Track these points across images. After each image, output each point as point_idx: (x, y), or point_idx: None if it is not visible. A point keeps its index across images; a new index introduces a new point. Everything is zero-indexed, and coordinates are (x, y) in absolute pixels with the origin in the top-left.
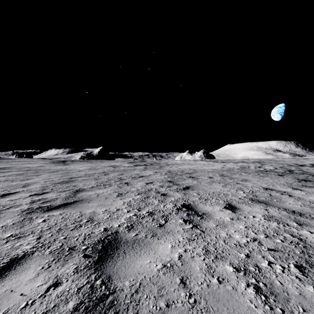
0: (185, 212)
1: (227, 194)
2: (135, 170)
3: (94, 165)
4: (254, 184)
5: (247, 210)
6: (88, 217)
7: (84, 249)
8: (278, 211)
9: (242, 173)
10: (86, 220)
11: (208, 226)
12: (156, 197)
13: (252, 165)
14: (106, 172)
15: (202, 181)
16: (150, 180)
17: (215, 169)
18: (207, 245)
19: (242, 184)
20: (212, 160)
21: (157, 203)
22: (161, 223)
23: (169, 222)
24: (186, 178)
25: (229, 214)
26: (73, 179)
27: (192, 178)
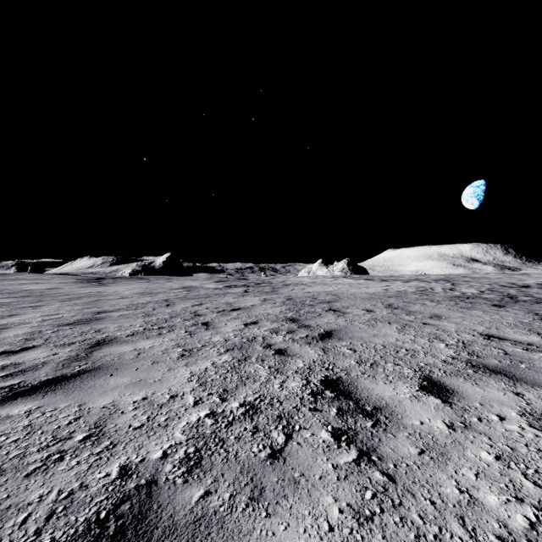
0: (333, 403)
1: (415, 350)
2: (226, 296)
3: (154, 285)
4: (459, 325)
5: (475, 397)
6: (92, 422)
7: None
8: None
9: (426, 301)
10: (85, 432)
11: (400, 456)
12: (265, 360)
13: (437, 286)
14: (171, 300)
15: (354, 318)
16: (253, 316)
17: (373, 294)
18: None
19: (436, 326)
20: (364, 277)
21: (265, 376)
22: (276, 444)
23: (295, 442)
24: (322, 313)
25: (438, 408)
26: (103, 315)
27: (334, 313)
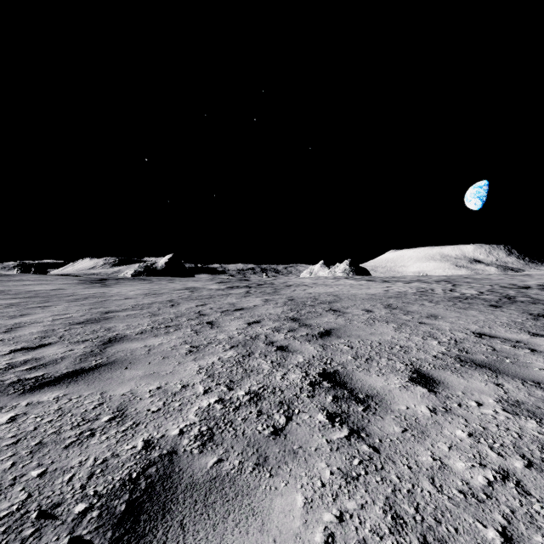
0: (329, 391)
1: (408, 347)
2: (229, 296)
3: (157, 286)
4: (454, 324)
5: (458, 387)
6: (115, 406)
7: (79, 516)
8: (526, 389)
9: (424, 302)
10: (109, 415)
11: (386, 433)
12: (267, 356)
13: (437, 287)
14: (175, 300)
15: (354, 318)
16: (255, 316)
17: (373, 294)
18: (392, 494)
19: (431, 325)
20: (366, 278)
21: (268, 369)
22: (278, 424)
23: (294, 422)
24: (323, 313)
25: (423, 396)
26: (110, 314)
27: (334, 313)
